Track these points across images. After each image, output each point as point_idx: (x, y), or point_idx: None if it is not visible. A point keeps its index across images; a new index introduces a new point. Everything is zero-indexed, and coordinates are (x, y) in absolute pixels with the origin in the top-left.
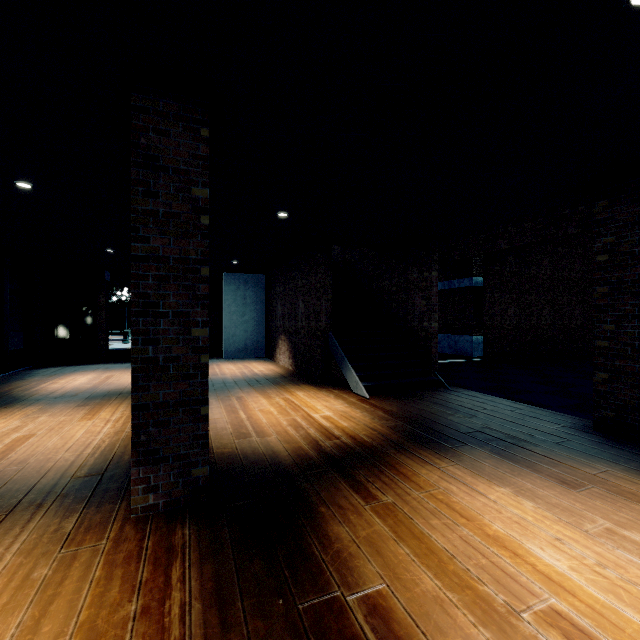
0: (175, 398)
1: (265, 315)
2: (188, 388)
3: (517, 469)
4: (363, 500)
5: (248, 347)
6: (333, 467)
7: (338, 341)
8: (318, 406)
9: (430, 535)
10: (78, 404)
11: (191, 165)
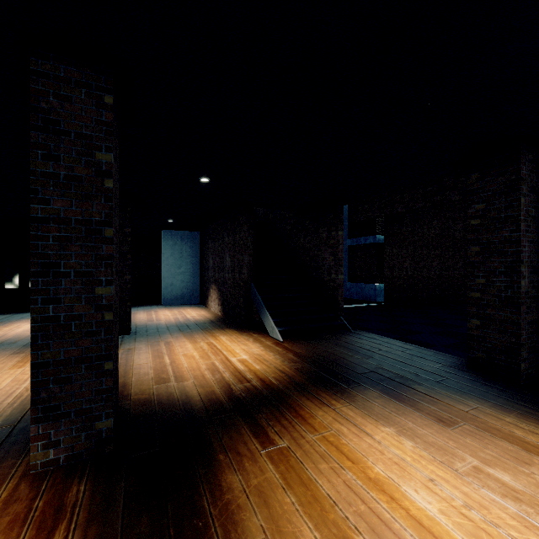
0: (77, 355)
1: (199, 267)
2: (91, 345)
3: (402, 408)
4: (261, 445)
5: (184, 295)
6: (239, 411)
7: (258, 291)
8: (237, 350)
9: (317, 481)
10: (14, 351)
11: (94, 130)
